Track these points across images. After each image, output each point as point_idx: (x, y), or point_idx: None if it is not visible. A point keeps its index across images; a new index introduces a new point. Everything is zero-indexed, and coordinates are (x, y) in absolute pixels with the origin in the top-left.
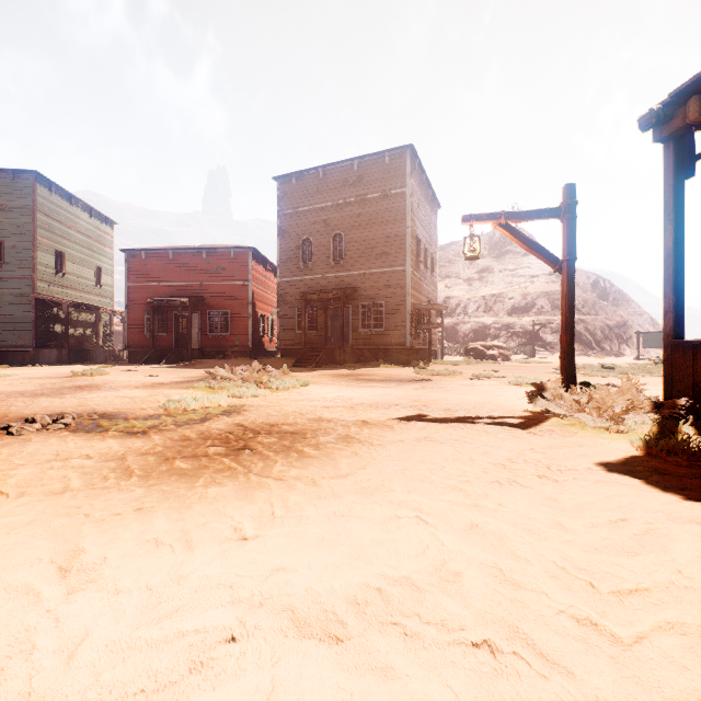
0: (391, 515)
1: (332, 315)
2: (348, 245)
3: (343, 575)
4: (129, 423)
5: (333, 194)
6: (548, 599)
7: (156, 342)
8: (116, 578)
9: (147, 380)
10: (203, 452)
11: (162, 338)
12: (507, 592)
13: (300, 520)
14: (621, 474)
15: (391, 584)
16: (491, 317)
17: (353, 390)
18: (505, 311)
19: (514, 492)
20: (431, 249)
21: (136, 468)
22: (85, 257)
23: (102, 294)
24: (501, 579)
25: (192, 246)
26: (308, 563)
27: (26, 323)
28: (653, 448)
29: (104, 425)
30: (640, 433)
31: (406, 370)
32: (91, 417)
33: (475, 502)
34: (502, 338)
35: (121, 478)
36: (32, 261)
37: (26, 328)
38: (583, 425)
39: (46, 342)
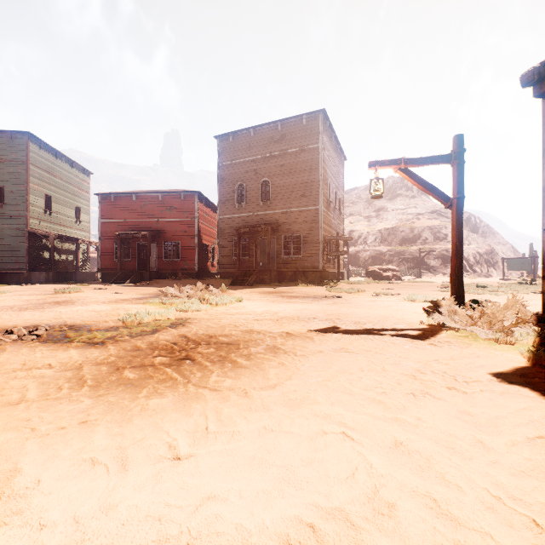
0: (318, 430)
1: (261, 245)
2: (274, 190)
3: (274, 506)
4: (92, 334)
5: (261, 149)
6: (494, 543)
7: (122, 266)
8: (43, 508)
9: (113, 297)
10: (149, 362)
11: (127, 263)
12: (447, 530)
13: (232, 436)
14: (522, 386)
15: (324, 517)
16: (386, 246)
17: (278, 305)
18: (397, 241)
19: (429, 405)
20: (338, 192)
21: (89, 378)
22: (68, 200)
23: (81, 228)
24: (437, 513)
25: (150, 191)
26: (239, 489)
27: (21, 251)
28: (544, 360)
29: (70, 336)
30: (526, 344)
31: (320, 288)
32: (61, 329)
33: (395, 416)
34: (394, 263)
35: (73, 388)
36: (26, 202)
37: (21, 255)
38: (474, 337)
39: (37, 266)
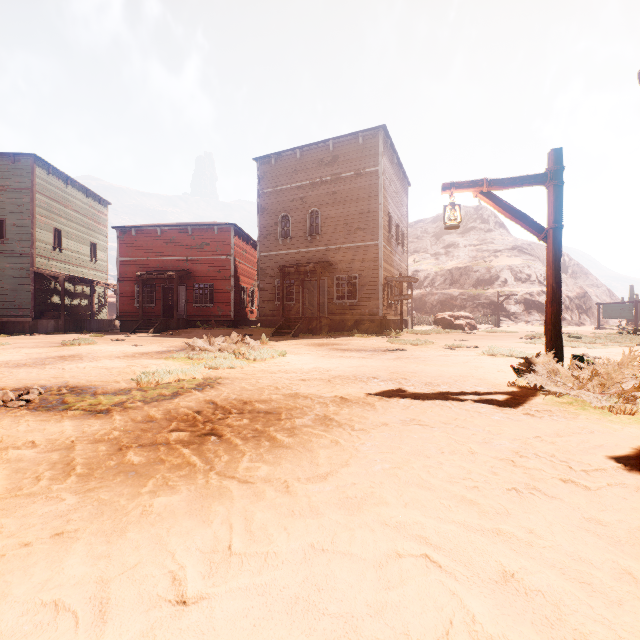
0: (389, 551)
1: (309, 288)
2: (324, 221)
3: None
4: (96, 399)
5: (310, 173)
6: None
7: (145, 312)
8: None
9: (130, 350)
10: (163, 439)
11: (151, 309)
12: None
13: (265, 560)
14: None
15: None
16: (457, 289)
17: (329, 361)
18: (470, 283)
19: (541, 507)
20: (401, 225)
21: (80, 462)
22: (81, 234)
23: (97, 268)
24: None
25: (178, 224)
26: None
27: (26, 295)
28: None
29: (69, 401)
30: None
31: (380, 340)
32: (59, 392)
33: (497, 526)
34: (468, 309)
35: (56, 478)
36: (31, 237)
37: (26, 299)
38: (581, 404)
39: (44, 312)
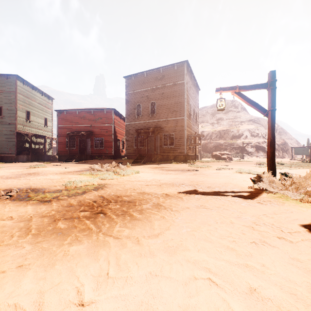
0: (190, 276)
1: (150, 140)
2: (158, 107)
3: None
4: (44, 195)
5: (151, 84)
6: None
7: (70, 152)
8: None
9: (63, 170)
10: (76, 215)
11: (73, 150)
12: None
13: (126, 281)
14: None
15: None
16: (222, 140)
17: (160, 175)
18: (229, 137)
19: (268, 252)
20: (195, 109)
21: (34, 227)
22: (40, 114)
23: (47, 130)
24: None
25: (87, 108)
26: None
27: (13, 143)
28: None
29: (31, 196)
30: None
31: (185, 165)
32: (26, 191)
33: (246, 262)
34: (228, 150)
35: (21, 236)
36: (15, 115)
37: (13, 145)
38: (285, 197)
39: (22, 152)
